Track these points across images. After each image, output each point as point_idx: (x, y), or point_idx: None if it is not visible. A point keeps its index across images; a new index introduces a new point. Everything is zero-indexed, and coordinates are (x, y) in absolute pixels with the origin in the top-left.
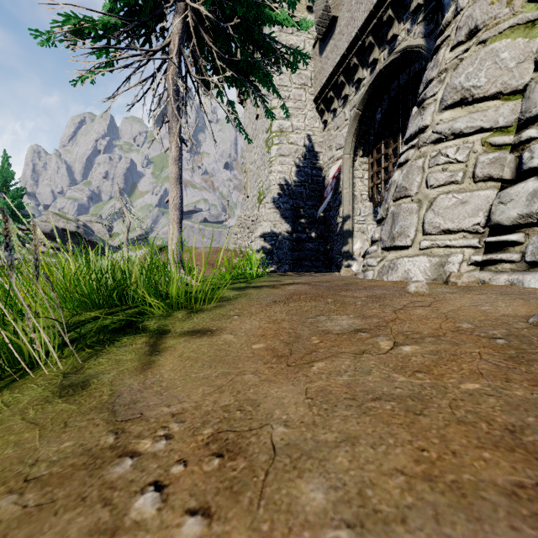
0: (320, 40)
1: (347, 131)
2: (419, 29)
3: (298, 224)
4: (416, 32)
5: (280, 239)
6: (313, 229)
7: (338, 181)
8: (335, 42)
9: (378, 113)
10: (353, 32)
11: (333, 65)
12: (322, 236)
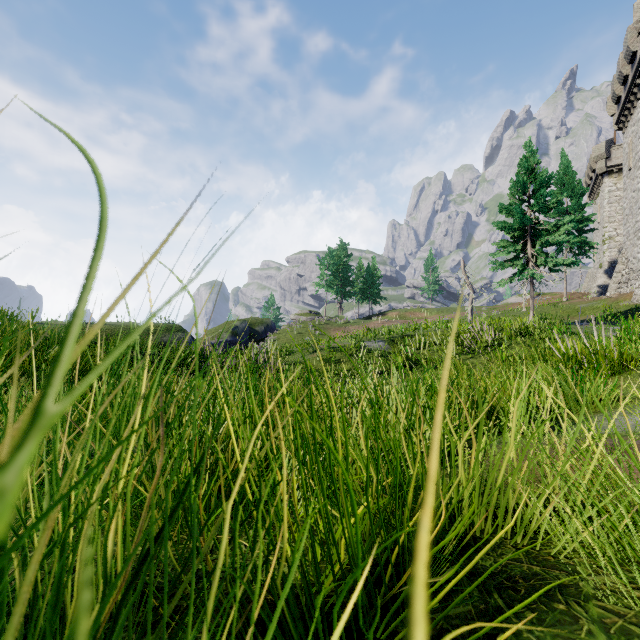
0: None
1: None
2: None
3: None
4: None
5: (606, 287)
6: None
7: None
8: None
9: None
10: None
11: None
12: None
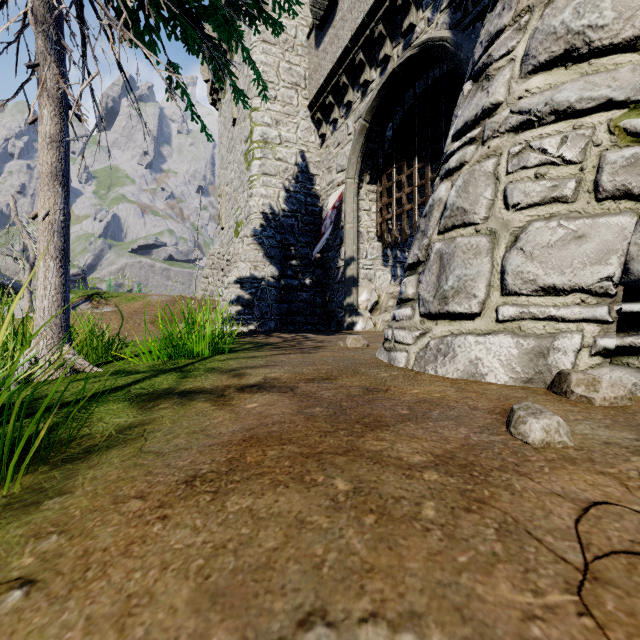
0: (317, 27)
1: (351, 148)
2: (443, 18)
3: (287, 266)
4: (439, 22)
5: (263, 287)
6: (307, 273)
7: (339, 214)
8: (336, 31)
9: (389, 130)
10: (359, 18)
11: (333, 60)
12: (319, 283)
